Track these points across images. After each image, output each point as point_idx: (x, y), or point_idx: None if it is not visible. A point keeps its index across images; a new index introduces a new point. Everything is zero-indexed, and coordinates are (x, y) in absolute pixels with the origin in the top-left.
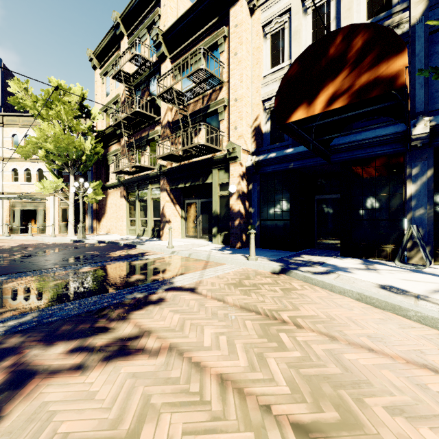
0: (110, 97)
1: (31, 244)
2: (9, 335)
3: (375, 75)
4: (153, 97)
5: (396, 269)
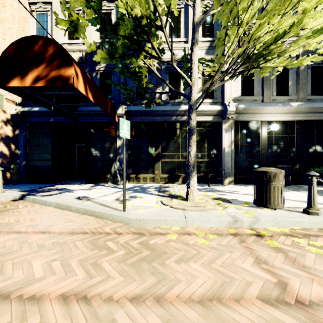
0: None
1: None
2: None
3: (59, 73)
4: None
5: (104, 187)
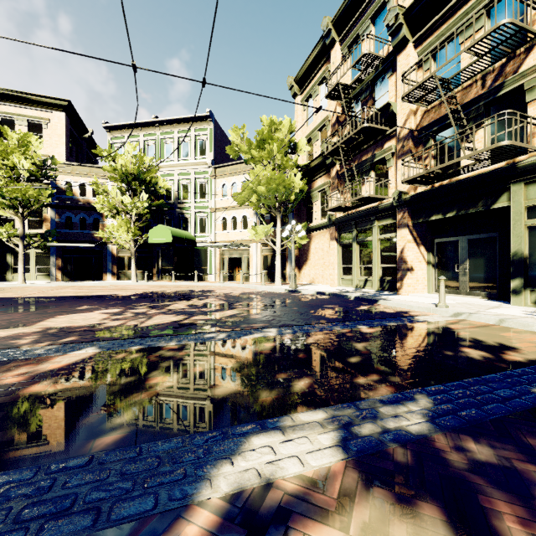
0: (313, 123)
1: (251, 292)
2: (449, 434)
3: None
4: (387, 103)
5: None
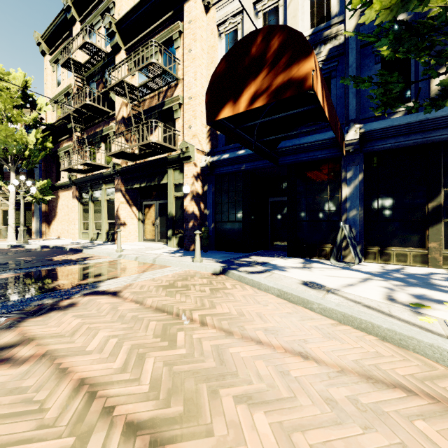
0: (61, 87)
1: None
2: None
3: (288, 76)
4: (107, 90)
5: (328, 267)
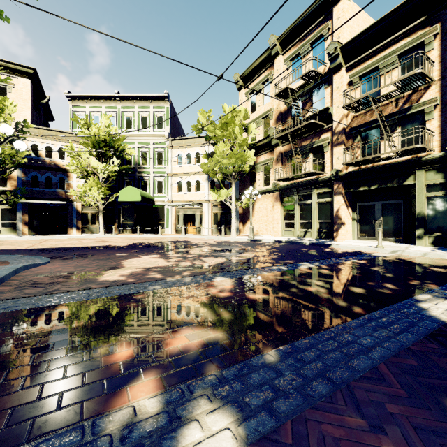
0: (257, 112)
1: (223, 242)
2: None
3: None
4: (327, 107)
5: None
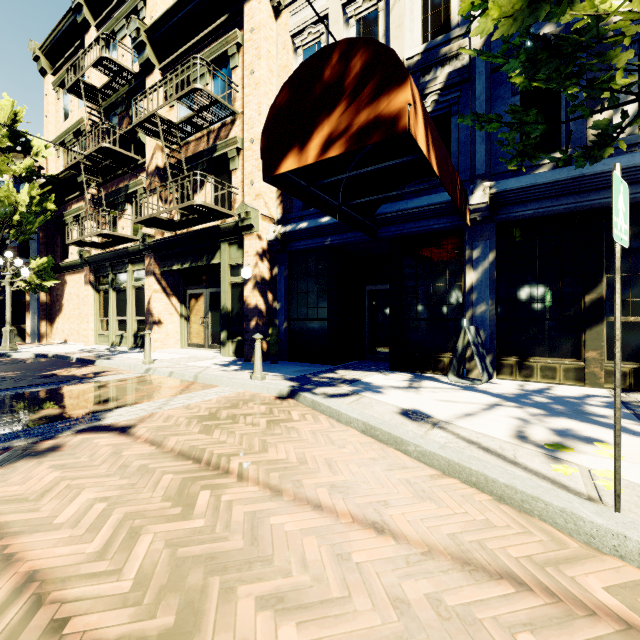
0: (69, 121)
1: None
2: None
3: (375, 112)
4: (133, 128)
5: (444, 387)
